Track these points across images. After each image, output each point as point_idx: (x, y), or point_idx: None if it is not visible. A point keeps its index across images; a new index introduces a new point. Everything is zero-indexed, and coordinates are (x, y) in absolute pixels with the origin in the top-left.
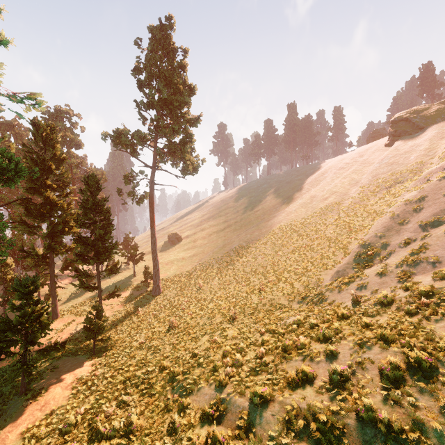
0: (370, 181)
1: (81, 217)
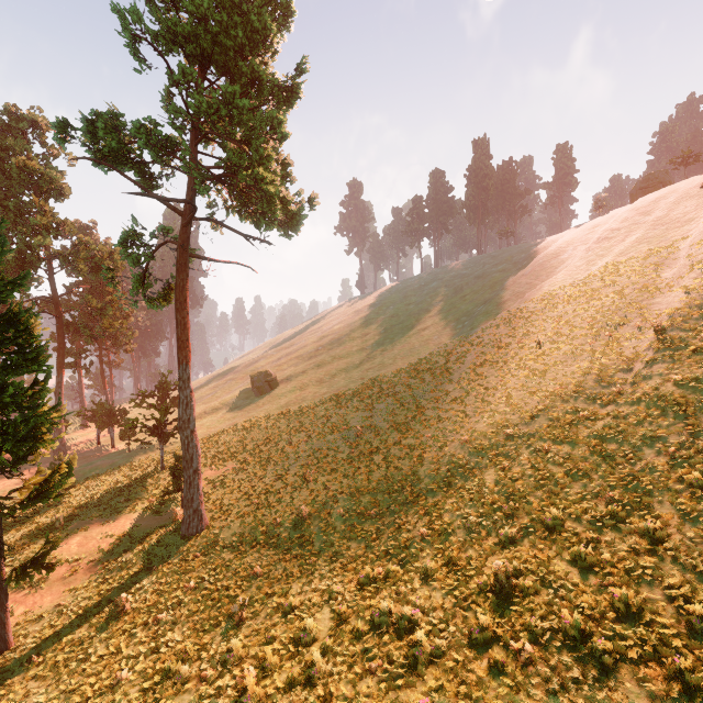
0: None
1: None
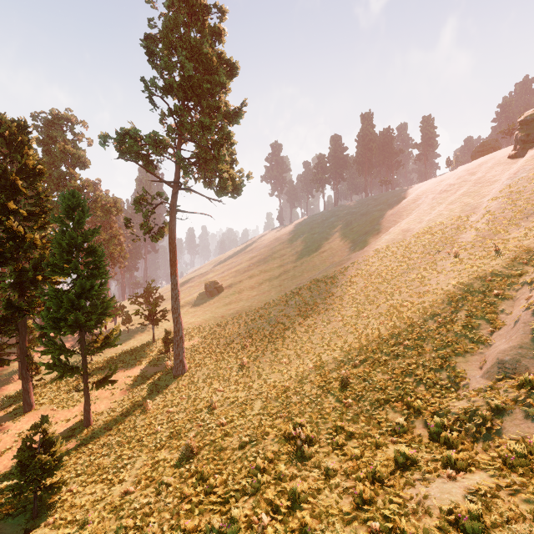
0: (502, 204)
1: (51, 259)
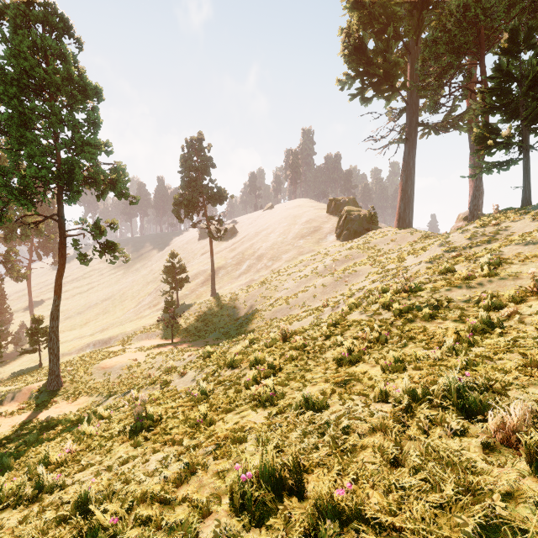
0: None
1: None
